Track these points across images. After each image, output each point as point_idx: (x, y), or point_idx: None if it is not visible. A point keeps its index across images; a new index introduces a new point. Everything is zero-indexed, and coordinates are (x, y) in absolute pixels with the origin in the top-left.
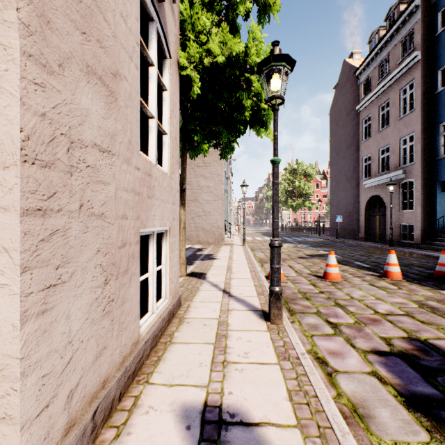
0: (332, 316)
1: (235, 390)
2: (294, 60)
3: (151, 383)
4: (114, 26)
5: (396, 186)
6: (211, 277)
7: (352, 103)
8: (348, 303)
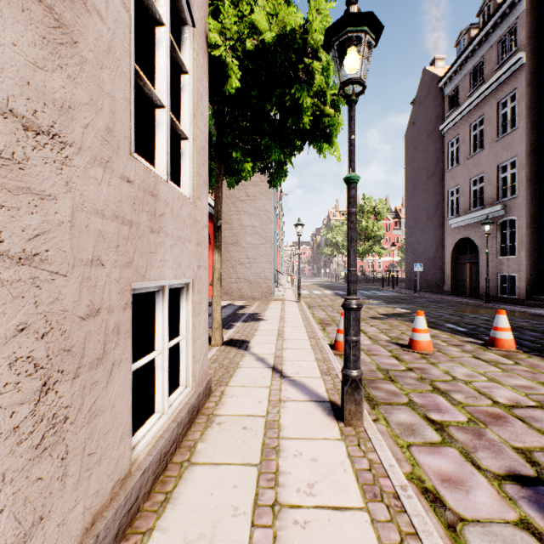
0: (432, 410)
1: None
2: (381, 25)
3: None
4: None
5: (493, 226)
6: (255, 347)
7: (434, 121)
8: (451, 387)
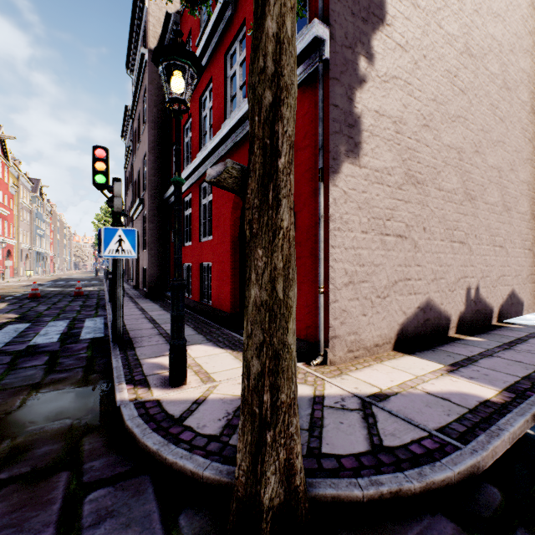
0: None
1: None
2: None
3: None
4: None
5: None
6: None
7: None
8: None
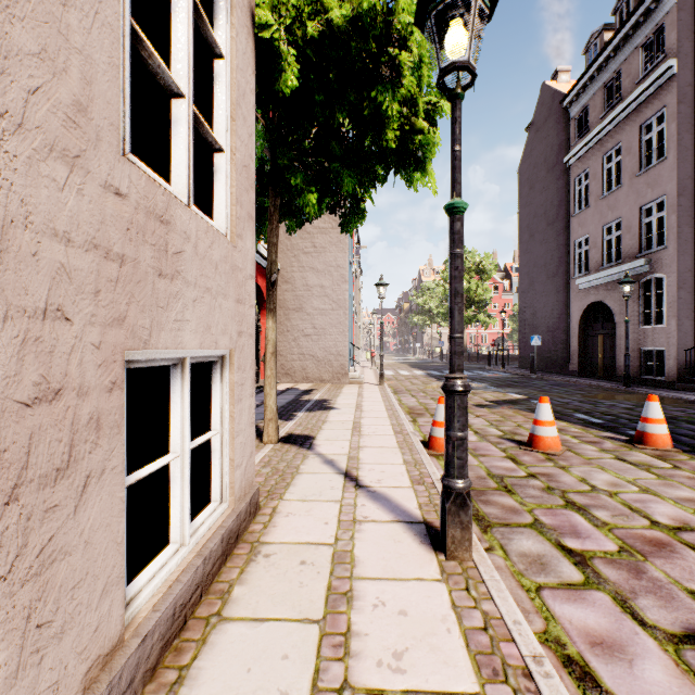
0: (567, 534)
1: None
2: None
3: None
4: None
5: (634, 286)
6: (322, 445)
7: (556, 152)
8: (591, 501)
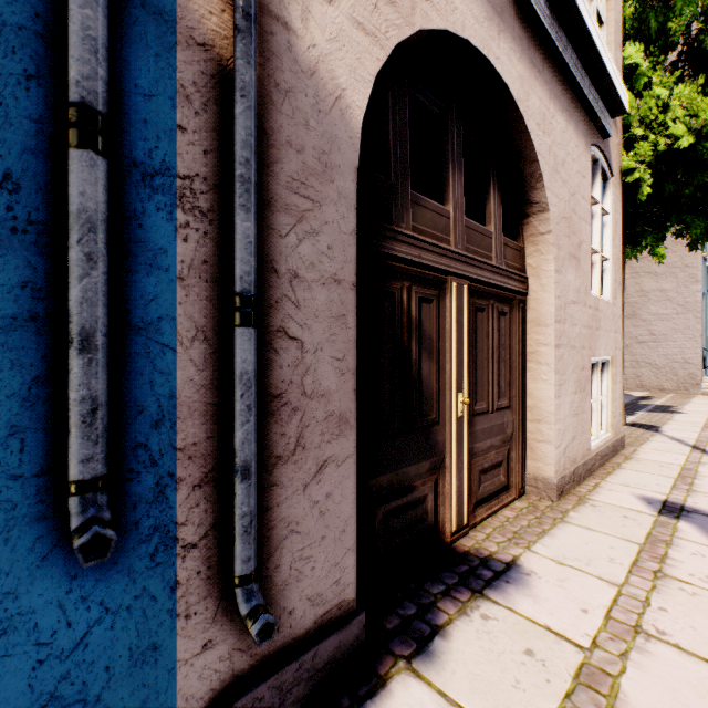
0: None
1: (700, 503)
2: None
3: (606, 481)
4: (578, 211)
5: None
6: (668, 431)
7: None
8: None
